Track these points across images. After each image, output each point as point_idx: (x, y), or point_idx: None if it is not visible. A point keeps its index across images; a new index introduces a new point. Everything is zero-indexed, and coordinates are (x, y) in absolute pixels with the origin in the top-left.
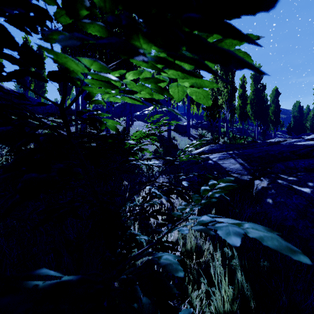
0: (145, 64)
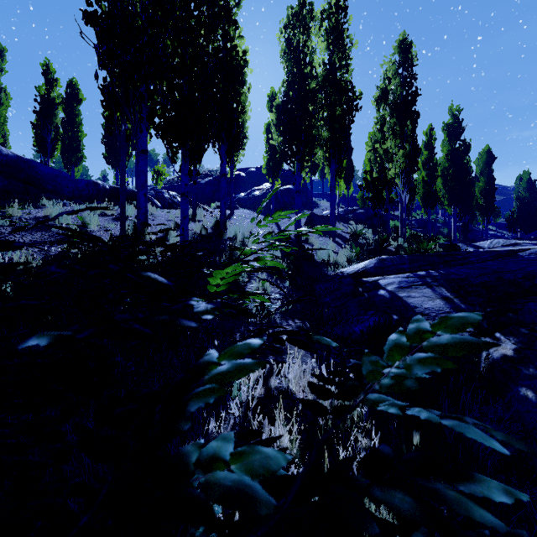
0: None
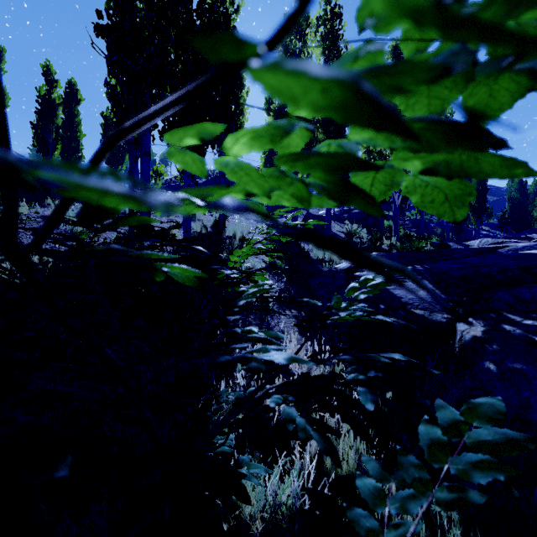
0: (317, 93)
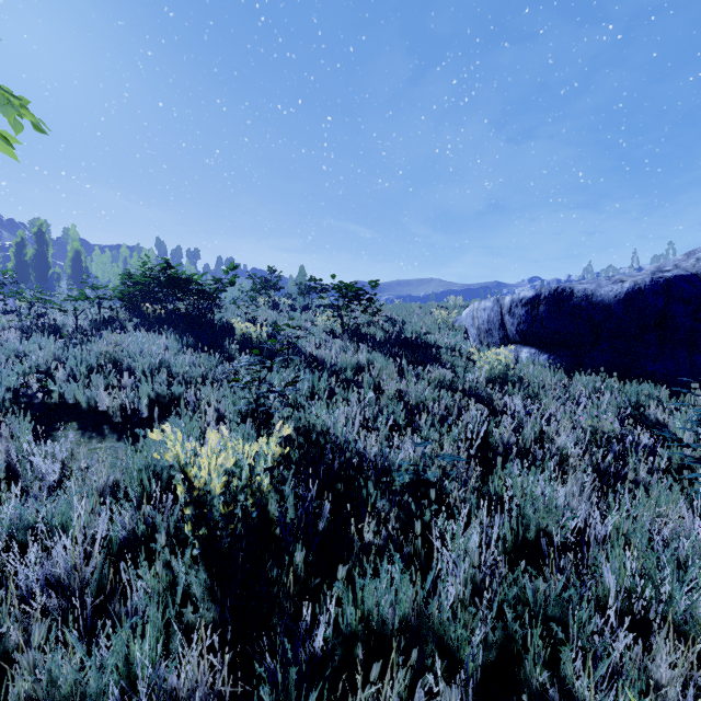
0: None
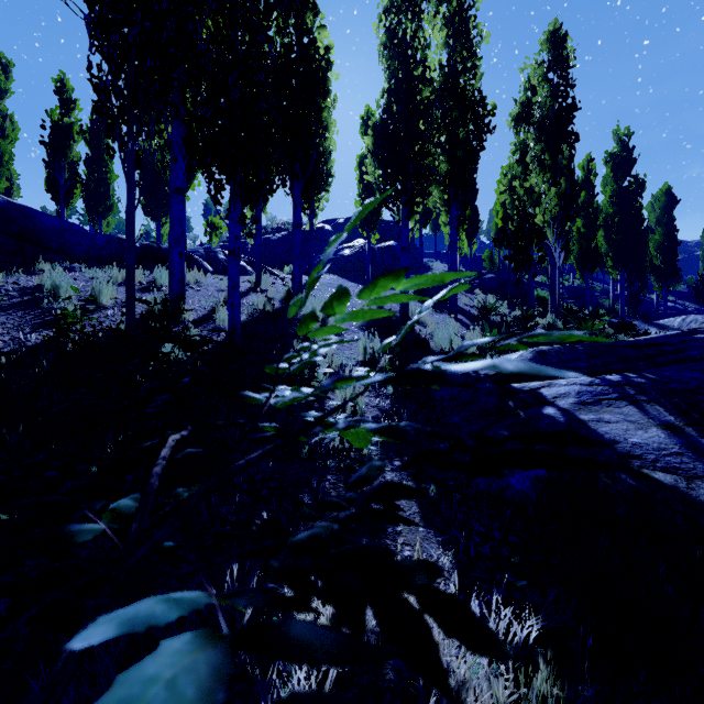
0: None
